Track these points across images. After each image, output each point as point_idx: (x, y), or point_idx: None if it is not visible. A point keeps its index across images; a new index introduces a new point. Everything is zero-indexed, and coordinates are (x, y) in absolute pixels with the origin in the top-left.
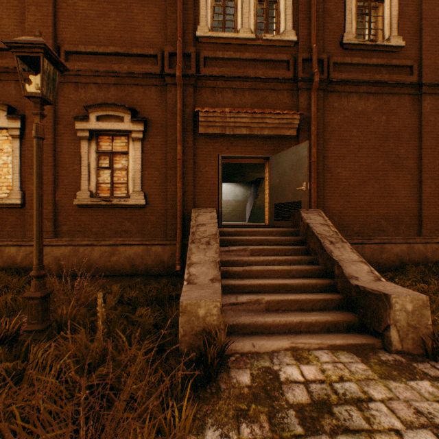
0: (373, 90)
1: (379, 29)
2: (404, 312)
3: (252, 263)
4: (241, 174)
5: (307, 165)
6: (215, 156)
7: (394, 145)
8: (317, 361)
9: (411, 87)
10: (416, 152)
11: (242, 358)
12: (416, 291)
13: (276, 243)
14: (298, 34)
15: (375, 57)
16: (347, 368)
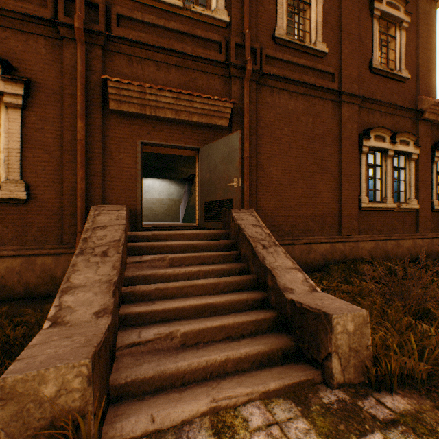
0: (302, 90)
1: (307, 31)
2: (346, 334)
3: (170, 276)
4: (172, 169)
5: (239, 158)
6: (132, 141)
7: (319, 148)
8: (246, 428)
9: (333, 94)
10: (337, 156)
11: None
12: (345, 296)
13: (203, 249)
14: (231, 16)
15: (304, 58)
16: (285, 434)
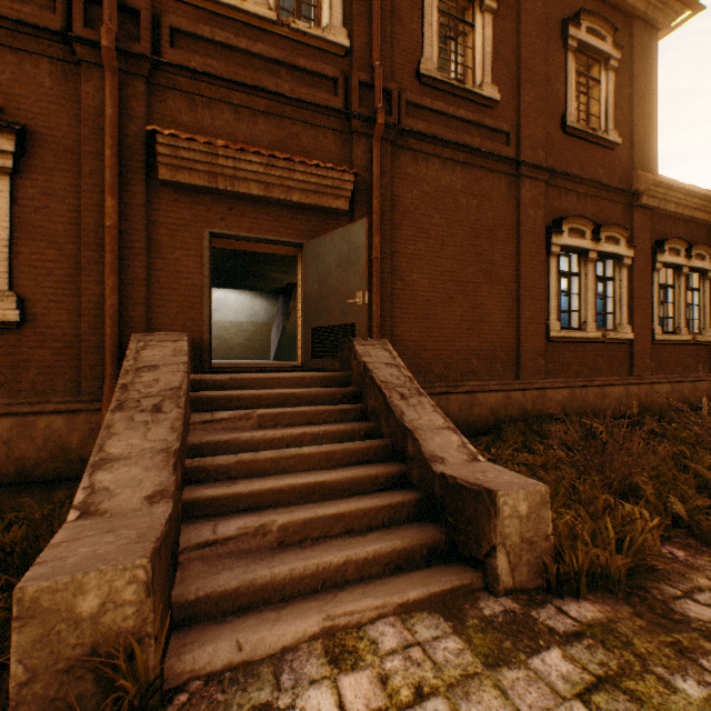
0: (461, 157)
1: (469, 67)
2: (516, 519)
3: (259, 443)
4: (257, 274)
5: (365, 261)
6: (195, 231)
7: (487, 246)
8: (375, 653)
9: (509, 164)
10: (514, 259)
11: (207, 691)
12: (522, 469)
13: (310, 401)
14: (353, 38)
15: (464, 108)
16: (430, 656)
